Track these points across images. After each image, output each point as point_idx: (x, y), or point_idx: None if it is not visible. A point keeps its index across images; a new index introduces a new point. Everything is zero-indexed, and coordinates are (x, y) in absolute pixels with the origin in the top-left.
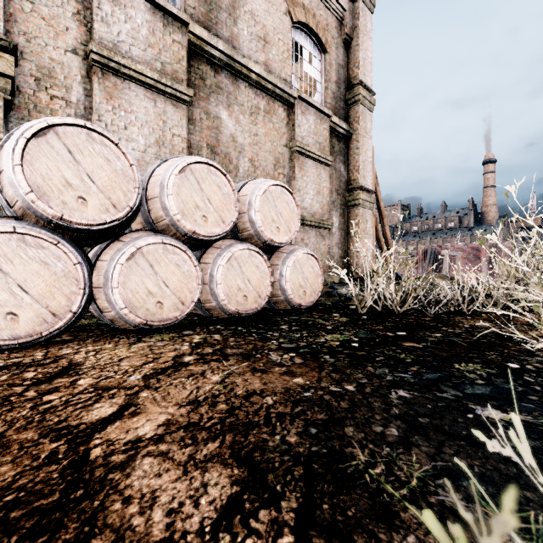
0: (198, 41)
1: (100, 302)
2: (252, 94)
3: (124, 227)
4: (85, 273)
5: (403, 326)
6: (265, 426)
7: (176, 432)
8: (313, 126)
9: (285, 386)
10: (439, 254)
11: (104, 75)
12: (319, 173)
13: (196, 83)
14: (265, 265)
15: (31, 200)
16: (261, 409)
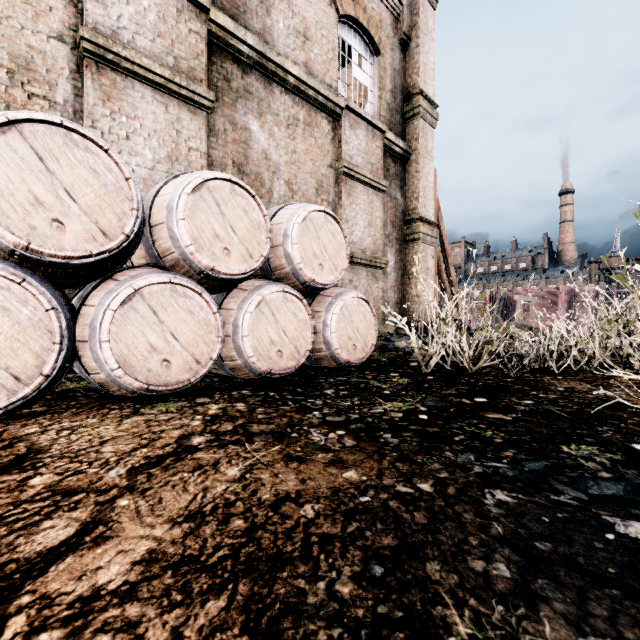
0: (222, 32)
1: (86, 360)
2: (289, 102)
3: (119, 262)
4: (62, 322)
5: (481, 389)
6: (303, 562)
7: (160, 576)
8: (364, 143)
9: (332, 485)
10: (509, 300)
11: (100, 70)
12: (371, 200)
13: (219, 85)
14: (305, 311)
15: None
16: (297, 528)
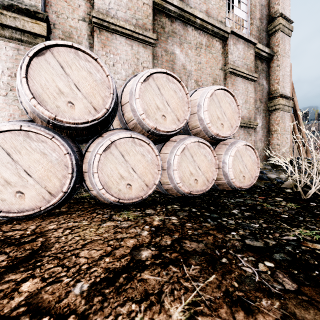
0: (160, 1)
1: (87, 183)
2: (197, 34)
3: (104, 126)
4: (73, 161)
5: None
6: None
7: None
8: (242, 53)
9: None
10: None
11: (100, 32)
12: (246, 87)
13: (158, 31)
14: (212, 154)
15: (33, 105)
16: None
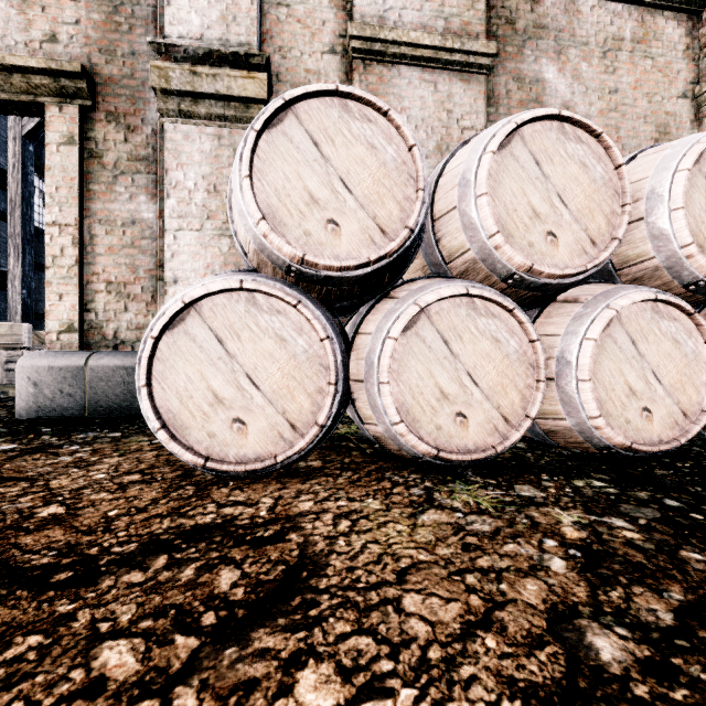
0: None
1: (360, 406)
2: (605, 16)
3: (396, 273)
4: (337, 356)
5: None
6: None
7: None
8: None
9: None
10: None
11: (367, 68)
12: None
13: (499, 34)
14: (698, 336)
15: (263, 234)
16: None
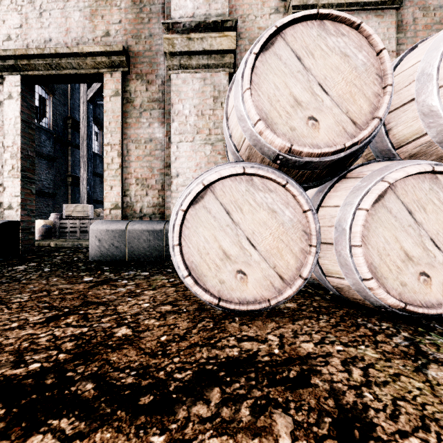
0: None
1: (325, 262)
2: None
3: (355, 158)
4: (315, 224)
5: None
6: None
7: None
8: None
9: None
10: None
11: None
12: None
13: None
14: None
15: (259, 132)
16: None
